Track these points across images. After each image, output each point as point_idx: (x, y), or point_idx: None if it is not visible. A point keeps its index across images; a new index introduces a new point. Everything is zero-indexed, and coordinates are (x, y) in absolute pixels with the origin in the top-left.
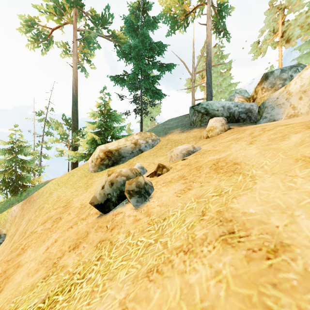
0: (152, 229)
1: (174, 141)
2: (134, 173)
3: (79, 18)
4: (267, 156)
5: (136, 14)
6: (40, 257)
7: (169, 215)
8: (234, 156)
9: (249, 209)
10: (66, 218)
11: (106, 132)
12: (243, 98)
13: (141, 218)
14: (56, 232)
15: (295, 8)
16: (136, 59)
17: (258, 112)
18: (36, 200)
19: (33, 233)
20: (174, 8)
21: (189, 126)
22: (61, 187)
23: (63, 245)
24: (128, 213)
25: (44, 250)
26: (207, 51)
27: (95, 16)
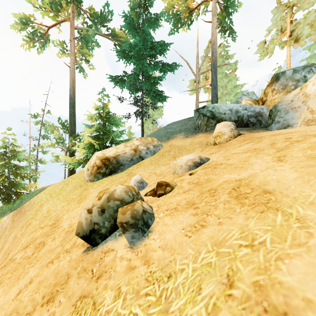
0: (151, 293)
1: (178, 147)
2: (130, 194)
3: (77, 15)
4: (315, 184)
5: (137, 11)
6: (8, 307)
7: (176, 270)
8: (261, 179)
9: (315, 292)
10: (49, 245)
11: (105, 136)
12: (251, 100)
13: (137, 265)
14: (34, 266)
15: (304, 6)
16: (137, 59)
17: (270, 115)
18: (26, 212)
19: (11, 261)
20: (177, 5)
21: (193, 131)
22: (53, 199)
23: (37, 292)
24: (121, 254)
25: (15, 295)
26: (212, 50)
27: (94, 13)
